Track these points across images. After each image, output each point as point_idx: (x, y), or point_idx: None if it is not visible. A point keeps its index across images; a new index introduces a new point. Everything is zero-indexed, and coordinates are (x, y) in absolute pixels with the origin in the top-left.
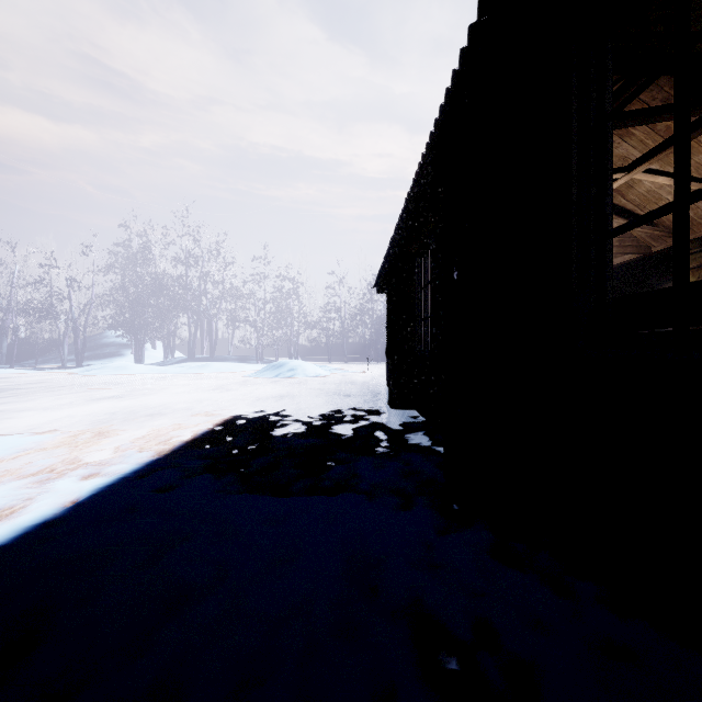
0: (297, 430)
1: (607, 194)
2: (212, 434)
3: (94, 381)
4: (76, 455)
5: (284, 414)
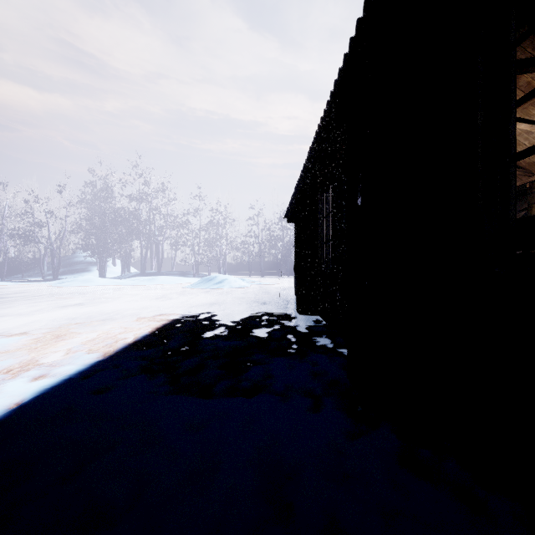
0: (222, 333)
1: (510, 120)
2: (151, 337)
3: (65, 291)
4: (33, 357)
5: (212, 319)
